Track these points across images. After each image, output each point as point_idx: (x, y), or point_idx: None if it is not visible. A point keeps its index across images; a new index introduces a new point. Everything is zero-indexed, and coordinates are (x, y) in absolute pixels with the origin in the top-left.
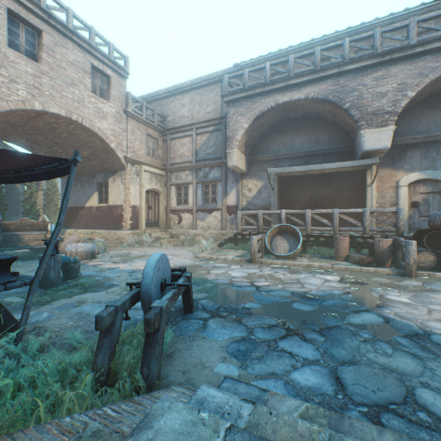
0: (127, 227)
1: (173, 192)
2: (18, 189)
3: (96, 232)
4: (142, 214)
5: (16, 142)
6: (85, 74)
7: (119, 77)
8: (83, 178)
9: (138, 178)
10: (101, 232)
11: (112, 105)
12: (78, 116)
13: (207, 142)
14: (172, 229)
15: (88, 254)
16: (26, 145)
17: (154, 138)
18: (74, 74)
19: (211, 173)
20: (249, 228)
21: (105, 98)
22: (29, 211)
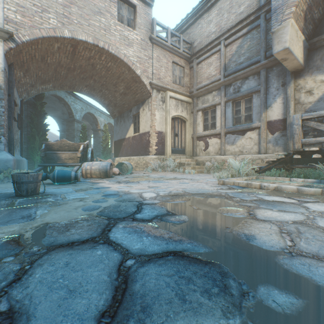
0: (152, 152)
1: (199, 118)
2: (99, 134)
3: (131, 158)
4: (167, 140)
5: (82, 92)
6: (111, 4)
7: (144, 6)
8: (124, 114)
9: (163, 105)
10: (134, 158)
11: (137, 33)
12: (104, 43)
13: (238, 50)
14: (198, 156)
15: (101, 172)
16: (88, 93)
17: (180, 66)
18: (101, 4)
19: (243, 85)
20: (319, 140)
21: (132, 28)
22: (105, 149)
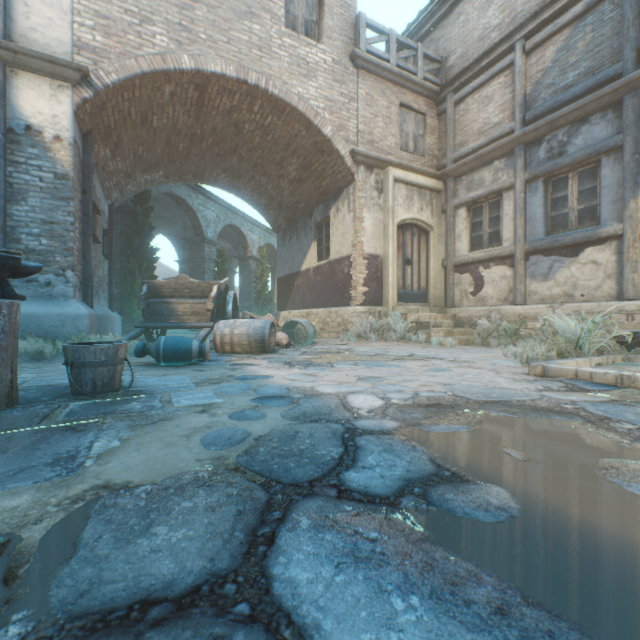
0: (357, 300)
1: (460, 223)
2: (250, 267)
3: (311, 313)
4: (389, 273)
5: (218, 184)
6: None
7: None
8: (298, 223)
9: (380, 198)
10: (318, 312)
11: (326, 48)
12: (258, 76)
13: (559, 57)
14: (458, 308)
15: (253, 342)
16: (228, 184)
17: (415, 112)
18: None
19: (574, 138)
20: None
21: (314, 40)
22: (260, 294)
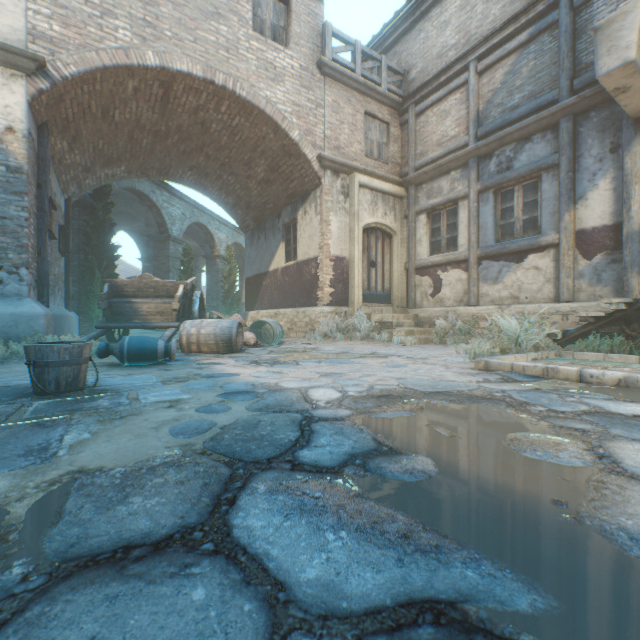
0: (324, 300)
1: (420, 228)
2: (218, 266)
3: (279, 313)
4: (355, 274)
5: (184, 181)
6: None
7: None
8: (266, 224)
9: (346, 202)
10: (286, 312)
11: (293, 54)
12: (226, 78)
13: (507, 79)
14: (419, 309)
15: (220, 342)
16: (195, 182)
17: (380, 120)
18: None
19: (520, 155)
20: None
21: (282, 45)
22: (228, 294)
